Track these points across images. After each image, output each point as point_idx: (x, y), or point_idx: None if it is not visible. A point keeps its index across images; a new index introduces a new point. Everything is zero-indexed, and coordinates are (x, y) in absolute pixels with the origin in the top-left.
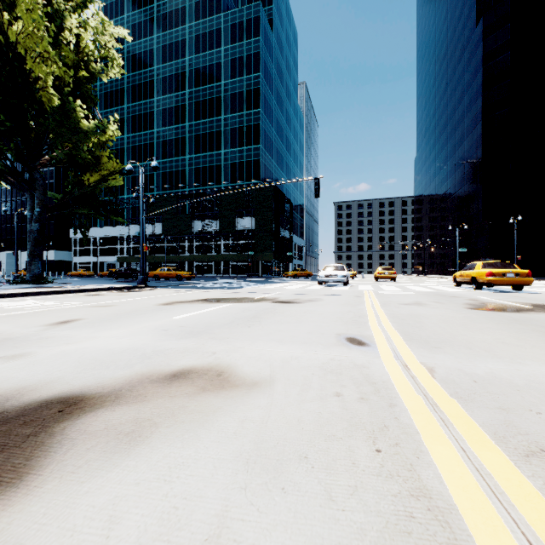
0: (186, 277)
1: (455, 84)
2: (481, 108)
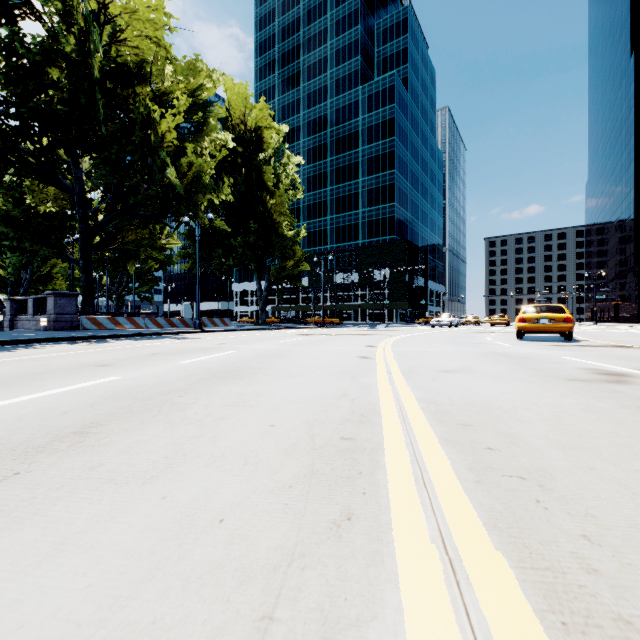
0: (337, 323)
1: (616, 111)
2: (633, 146)
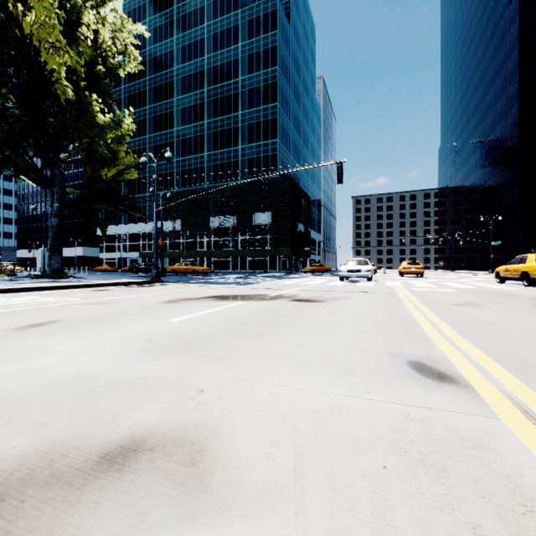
0: (202, 272)
1: (485, 67)
2: (517, 89)
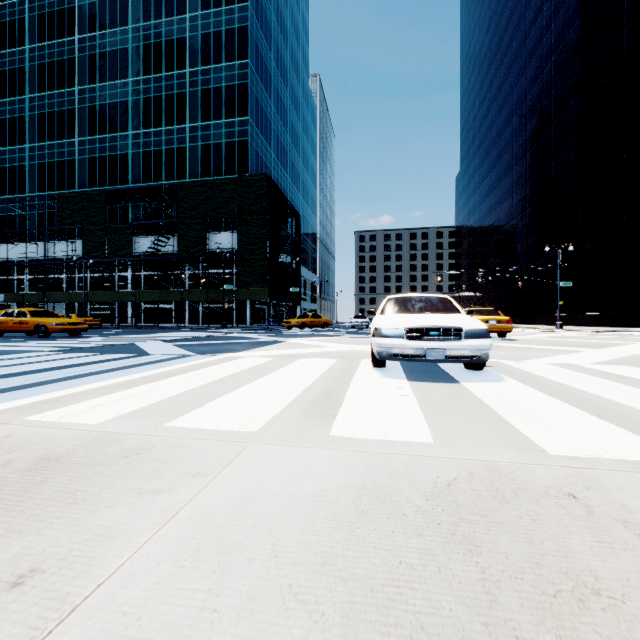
0: (57, 329)
1: (526, 58)
2: (578, 76)
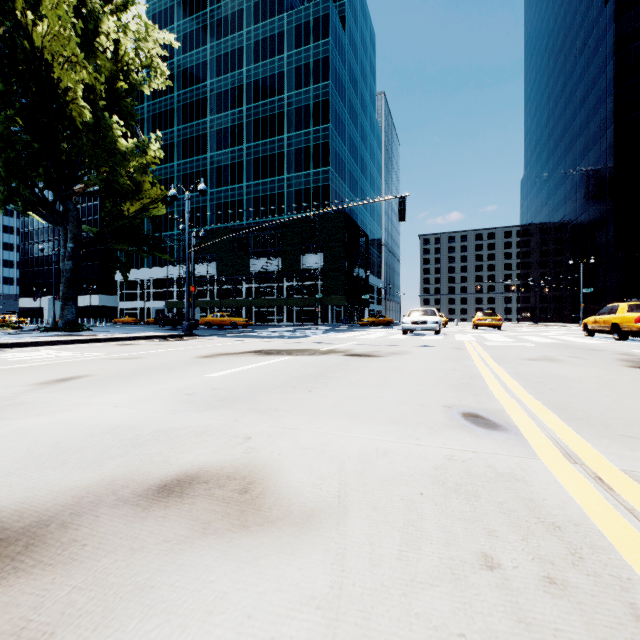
0: (241, 324)
1: (576, 82)
2: (612, 109)
